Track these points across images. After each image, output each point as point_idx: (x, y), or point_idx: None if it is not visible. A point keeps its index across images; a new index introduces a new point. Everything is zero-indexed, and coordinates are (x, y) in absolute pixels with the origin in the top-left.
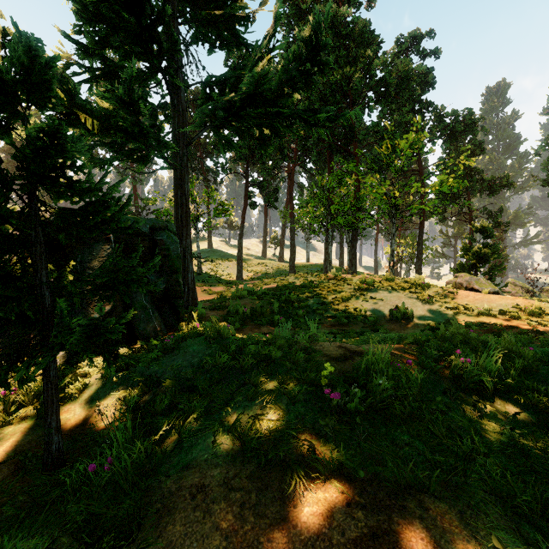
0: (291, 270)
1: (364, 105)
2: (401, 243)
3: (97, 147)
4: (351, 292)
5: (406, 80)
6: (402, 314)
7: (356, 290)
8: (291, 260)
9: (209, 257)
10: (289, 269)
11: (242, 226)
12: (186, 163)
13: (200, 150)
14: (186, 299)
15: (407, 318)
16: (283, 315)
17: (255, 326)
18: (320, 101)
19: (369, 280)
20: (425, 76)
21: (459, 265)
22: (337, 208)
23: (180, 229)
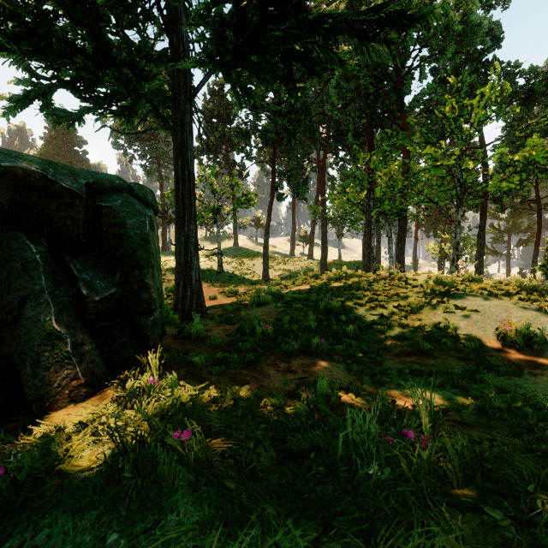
0: (322, 269)
1: (415, 66)
2: (445, 238)
3: (56, 89)
4: (421, 297)
5: (473, 26)
6: (524, 337)
7: (428, 295)
8: (322, 257)
9: (234, 255)
10: (320, 268)
11: (268, 220)
12: (189, 123)
13: (225, 143)
14: (188, 306)
15: (532, 344)
16: (323, 332)
17: (280, 356)
18: (360, 65)
19: (448, 280)
20: (489, 31)
21: (547, 261)
22: (384, 191)
23: (181, 211)
